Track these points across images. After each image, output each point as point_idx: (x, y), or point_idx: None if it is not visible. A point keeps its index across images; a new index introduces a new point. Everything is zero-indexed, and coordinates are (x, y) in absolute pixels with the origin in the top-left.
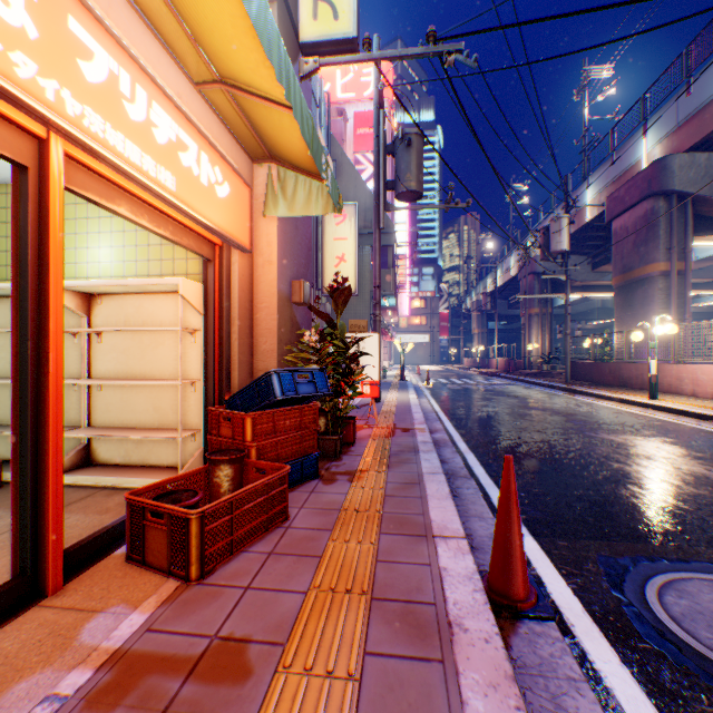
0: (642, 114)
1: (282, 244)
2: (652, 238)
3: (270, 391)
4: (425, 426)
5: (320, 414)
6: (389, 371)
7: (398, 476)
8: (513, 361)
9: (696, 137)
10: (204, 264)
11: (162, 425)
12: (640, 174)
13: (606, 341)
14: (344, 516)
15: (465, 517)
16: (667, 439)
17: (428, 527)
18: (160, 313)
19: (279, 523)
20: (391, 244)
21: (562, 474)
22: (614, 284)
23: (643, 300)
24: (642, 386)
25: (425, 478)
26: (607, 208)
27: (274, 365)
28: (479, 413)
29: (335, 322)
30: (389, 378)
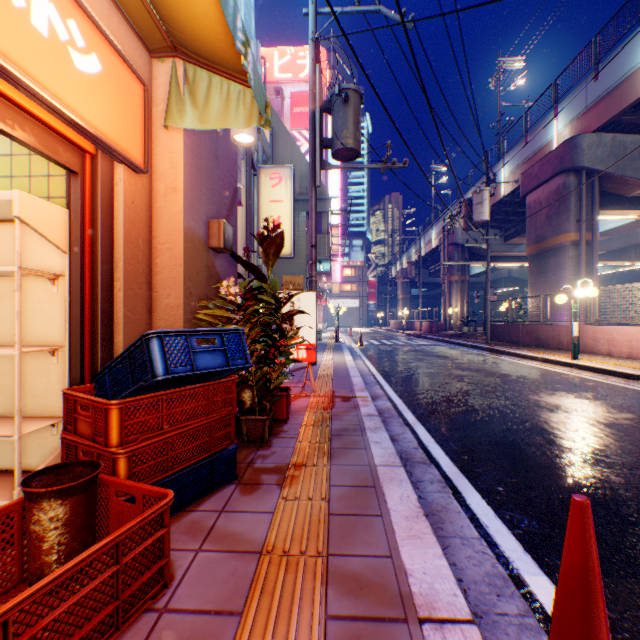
0: (553, 98)
1: (193, 169)
2: (564, 211)
3: (147, 366)
4: (366, 393)
5: (245, 387)
6: (323, 333)
7: (344, 473)
8: (435, 323)
9: (604, 118)
10: (69, 180)
11: (8, 411)
12: (552, 152)
13: (520, 305)
14: (266, 570)
15: (442, 539)
16: (613, 402)
17: (405, 593)
18: (6, 251)
19: (146, 603)
20: (326, 210)
21: (532, 453)
22: (528, 253)
23: (555, 267)
24: (558, 346)
25: (380, 475)
26: (522, 184)
27: (180, 326)
28: (416, 375)
29: (267, 277)
30: (324, 339)
